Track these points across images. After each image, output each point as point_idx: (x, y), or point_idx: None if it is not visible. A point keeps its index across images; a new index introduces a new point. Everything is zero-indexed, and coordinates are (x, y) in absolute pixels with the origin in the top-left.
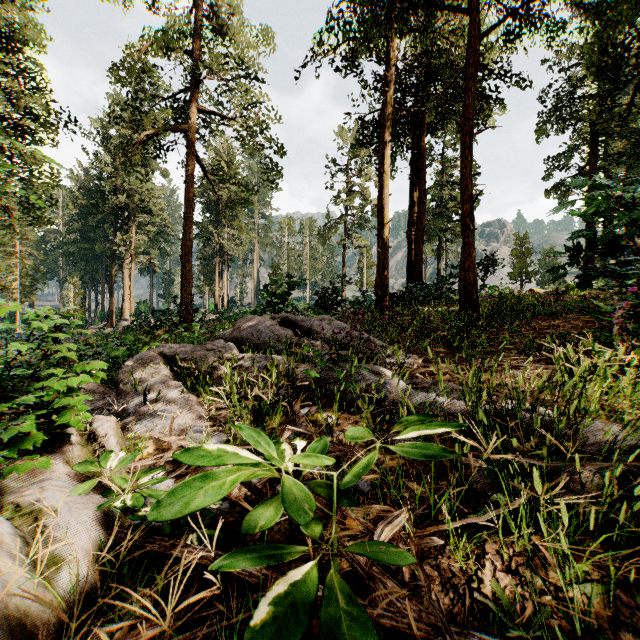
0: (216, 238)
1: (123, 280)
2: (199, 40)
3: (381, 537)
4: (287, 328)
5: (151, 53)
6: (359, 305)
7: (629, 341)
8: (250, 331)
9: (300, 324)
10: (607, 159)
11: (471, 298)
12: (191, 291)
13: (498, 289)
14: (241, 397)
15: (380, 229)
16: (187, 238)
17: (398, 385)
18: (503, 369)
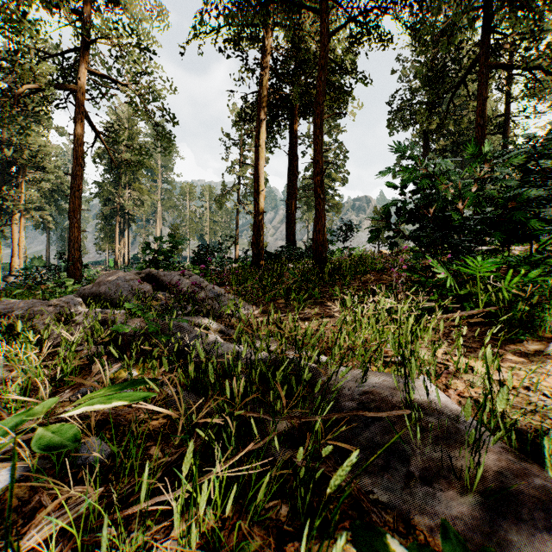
0: (116, 198)
1: (13, 235)
2: (88, 3)
3: (29, 541)
4: (150, 283)
5: (29, 5)
6: (242, 262)
7: (405, 292)
8: (109, 286)
9: (162, 279)
10: (437, 153)
11: (321, 256)
12: (80, 247)
13: (349, 250)
14: (55, 355)
15: (256, 195)
16: (75, 195)
17: (208, 337)
18: (320, 318)
